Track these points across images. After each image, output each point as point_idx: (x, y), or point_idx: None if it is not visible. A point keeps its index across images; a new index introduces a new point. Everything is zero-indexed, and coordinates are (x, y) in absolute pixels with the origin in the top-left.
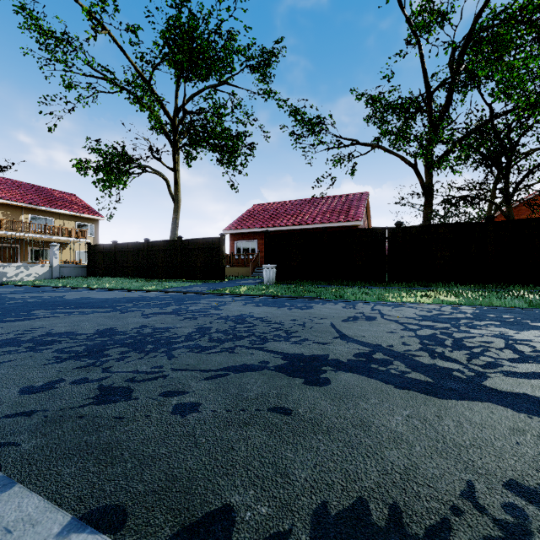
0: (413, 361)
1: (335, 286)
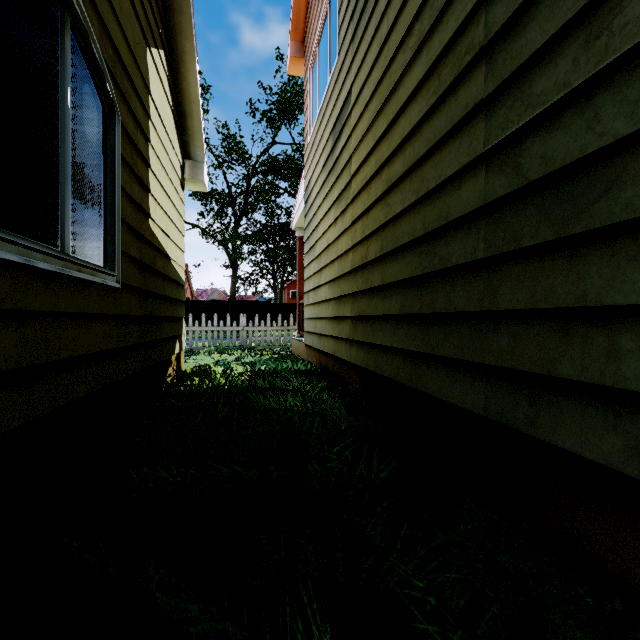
0: None
1: None
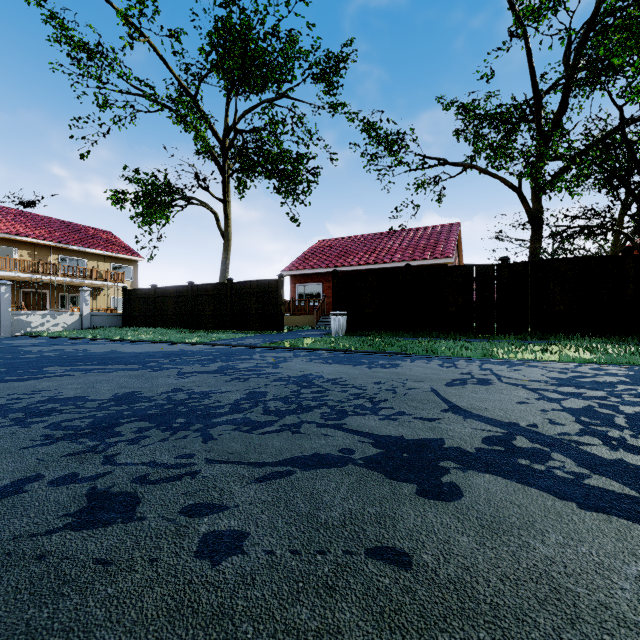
0: (582, 454)
1: (423, 338)
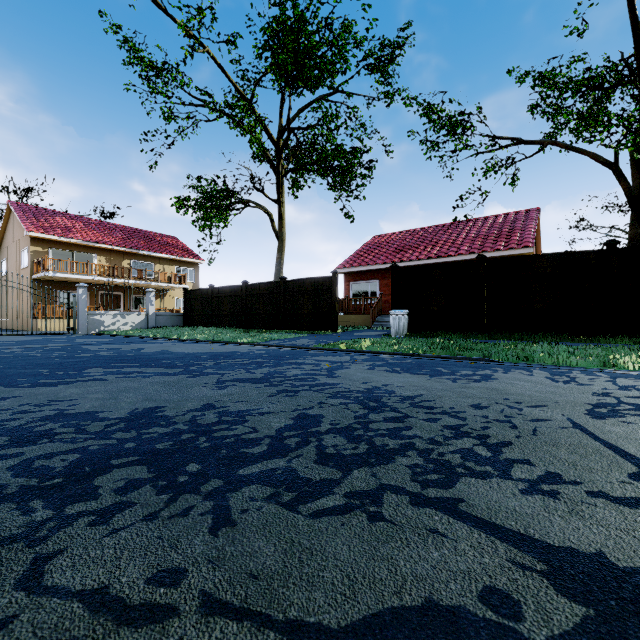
0: None
1: (505, 341)
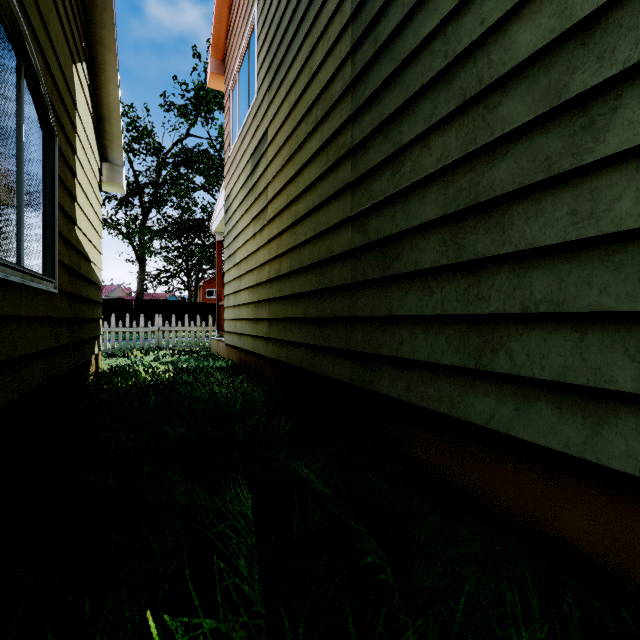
0: None
1: None
